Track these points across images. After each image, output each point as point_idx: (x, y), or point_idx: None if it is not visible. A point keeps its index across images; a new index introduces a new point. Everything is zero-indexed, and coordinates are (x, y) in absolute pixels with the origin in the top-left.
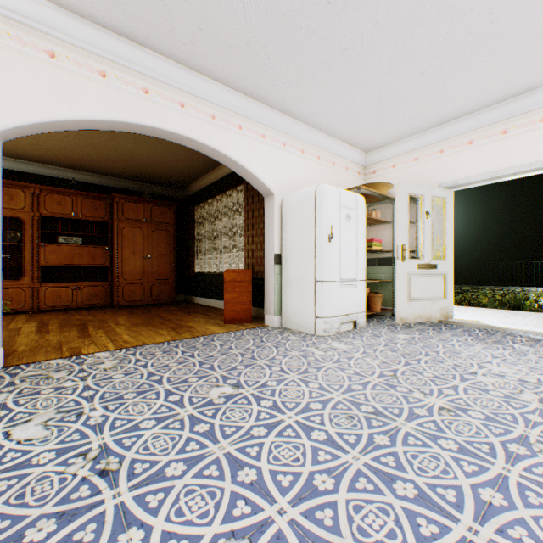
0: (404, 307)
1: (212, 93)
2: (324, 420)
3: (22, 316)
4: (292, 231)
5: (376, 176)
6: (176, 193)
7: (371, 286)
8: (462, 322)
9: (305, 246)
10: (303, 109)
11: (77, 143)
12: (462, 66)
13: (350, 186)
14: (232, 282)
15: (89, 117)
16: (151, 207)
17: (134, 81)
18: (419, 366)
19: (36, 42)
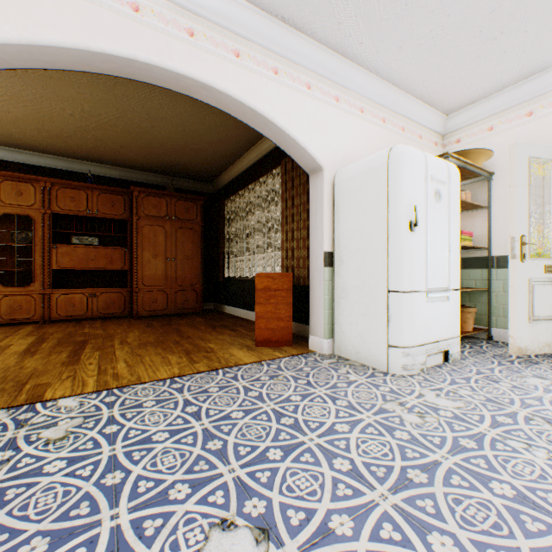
0: (523, 331)
1: (235, 18)
2: None
3: (28, 328)
4: (349, 218)
5: (461, 146)
6: (204, 187)
7: None
8: None
9: (372, 239)
10: (366, 40)
11: (85, 125)
12: None
13: None
14: (265, 291)
15: (44, 40)
16: (175, 202)
17: None
18: None
19: None
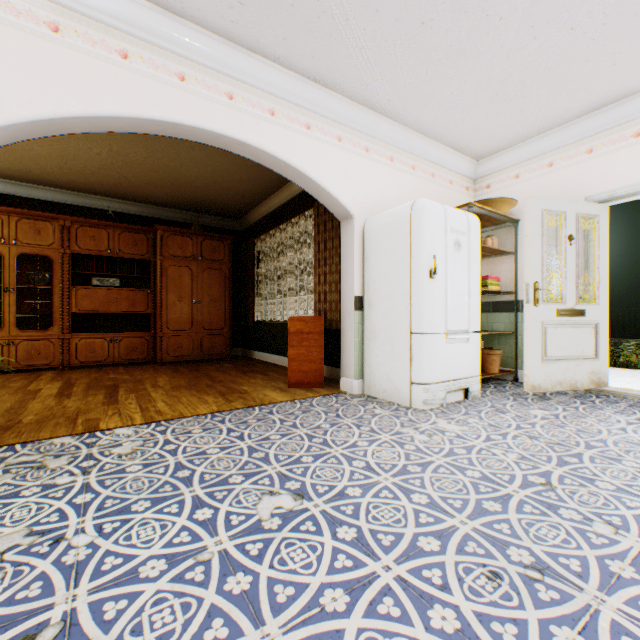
0: (536, 370)
1: (270, 80)
2: (448, 579)
3: (49, 374)
4: (378, 265)
5: (490, 192)
6: (231, 224)
7: (483, 339)
8: (624, 393)
9: (397, 285)
10: (393, 98)
11: (111, 163)
12: (639, 11)
13: (455, 205)
14: (297, 334)
15: (105, 112)
16: (201, 241)
17: (166, 63)
18: (584, 468)
19: (33, 11)
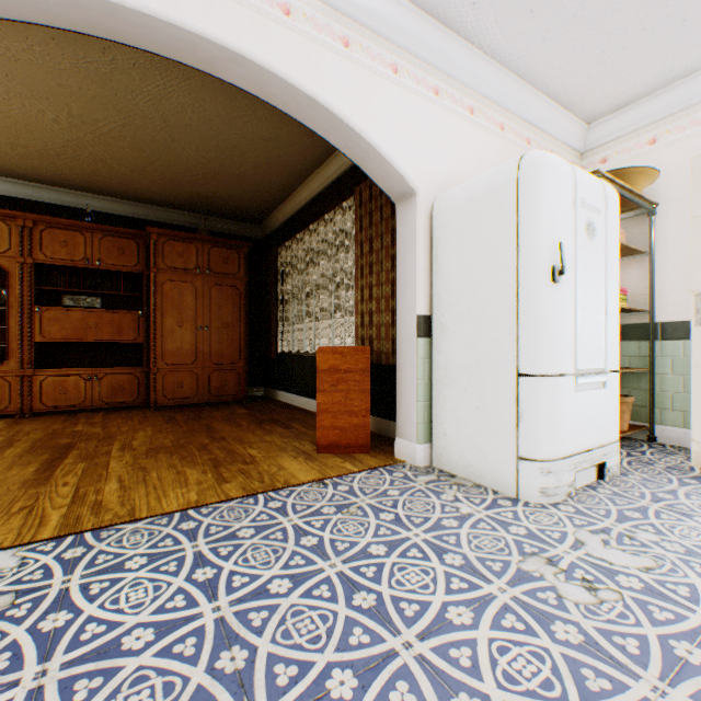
0: None
1: None
2: None
3: None
4: (456, 265)
5: (608, 168)
6: (250, 230)
7: None
8: None
9: (491, 295)
10: None
11: (77, 137)
12: None
13: None
14: (330, 373)
15: None
16: (208, 249)
17: None
18: None
19: None
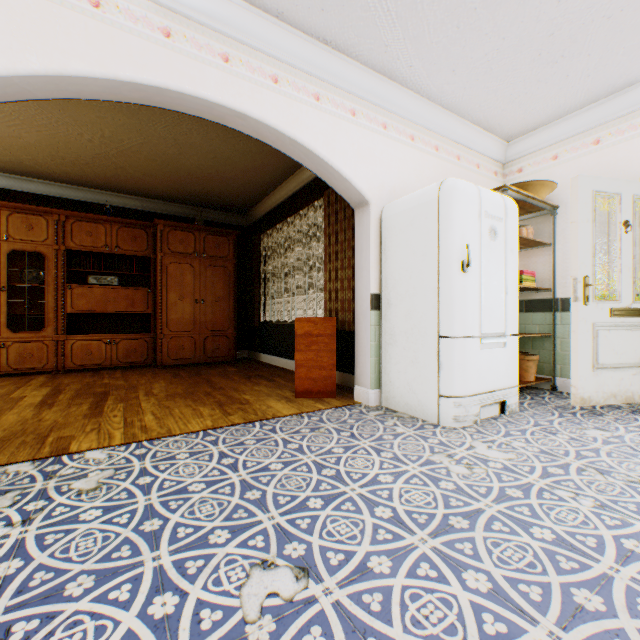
0: (586, 380)
1: (273, 41)
2: None
3: (41, 378)
4: (398, 257)
5: (523, 176)
6: (237, 219)
7: None
8: None
9: (421, 280)
10: (416, 63)
11: (105, 151)
12: None
13: None
14: (305, 337)
15: (72, 71)
16: (204, 236)
17: (147, 15)
18: None
19: None
